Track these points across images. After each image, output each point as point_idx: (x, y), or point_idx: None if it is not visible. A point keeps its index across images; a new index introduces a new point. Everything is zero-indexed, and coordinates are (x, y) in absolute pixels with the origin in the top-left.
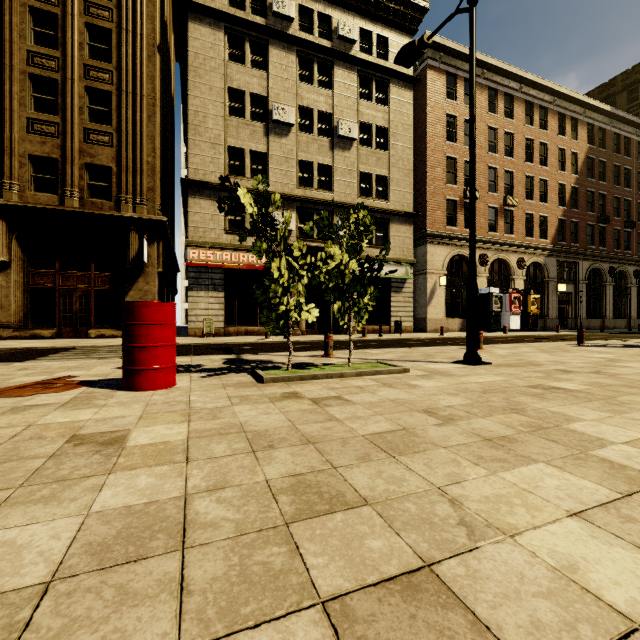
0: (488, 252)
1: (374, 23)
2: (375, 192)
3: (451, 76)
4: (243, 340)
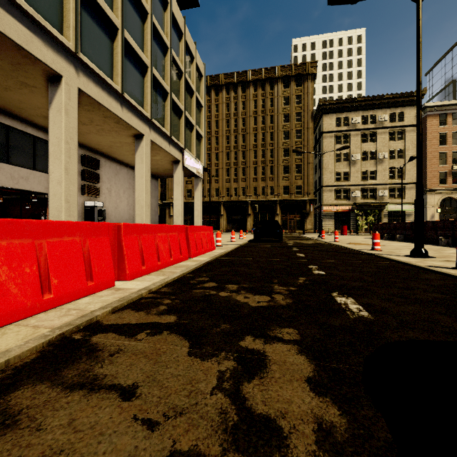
0: None
1: (396, 108)
2: (397, 176)
3: (443, 114)
4: None
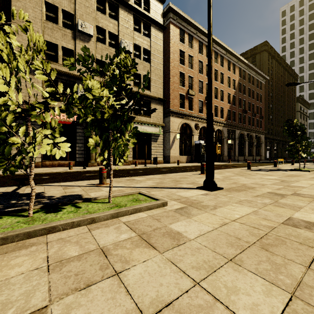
0: (199, 123)
1: None
2: (143, 85)
3: (182, 30)
4: (51, 170)
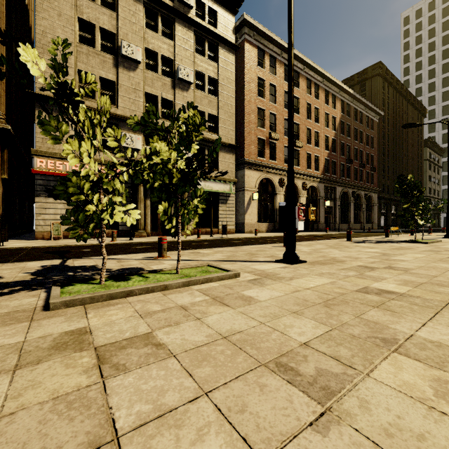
0: (284, 177)
1: None
2: (207, 127)
3: (261, 51)
4: (89, 242)
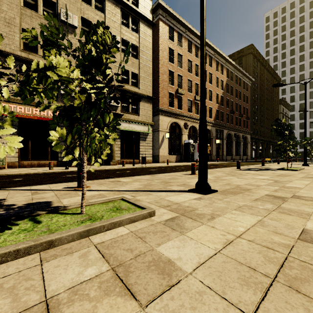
0: (188, 122)
1: None
2: (131, 82)
3: (171, 28)
4: (28, 171)
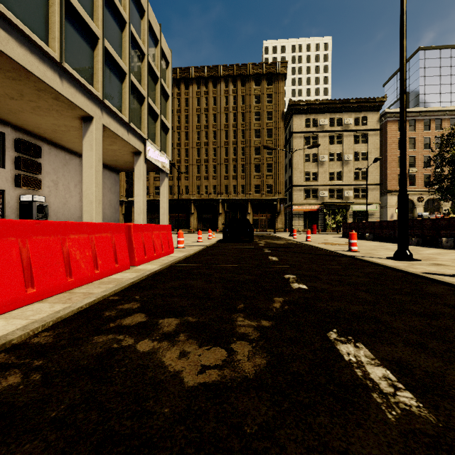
0: (424, 195)
1: (360, 113)
2: (361, 177)
3: None
4: None
